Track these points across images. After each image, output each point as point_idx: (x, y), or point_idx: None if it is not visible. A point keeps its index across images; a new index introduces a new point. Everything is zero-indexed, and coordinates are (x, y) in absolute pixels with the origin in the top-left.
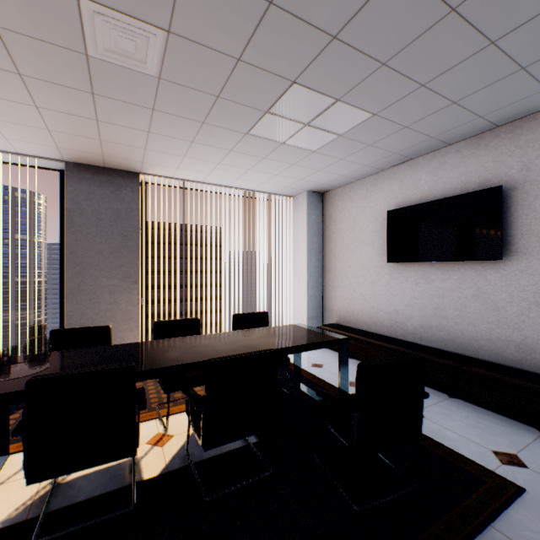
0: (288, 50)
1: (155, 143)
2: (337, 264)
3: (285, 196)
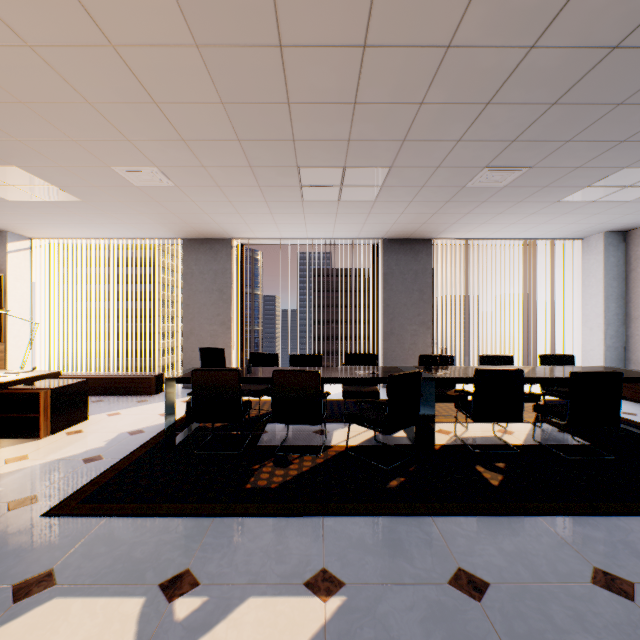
0: (627, 155)
1: (465, 219)
2: None
3: (571, 239)
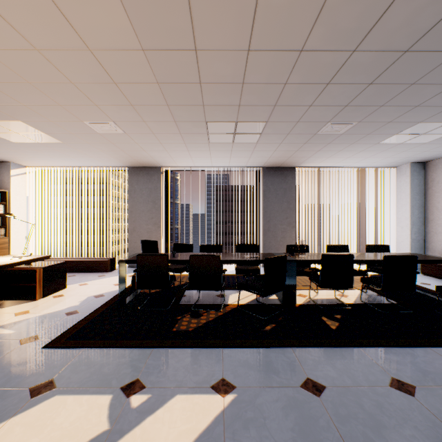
0: (420, 114)
1: (317, 154)
2: (439, 215)
3: (389, 167)
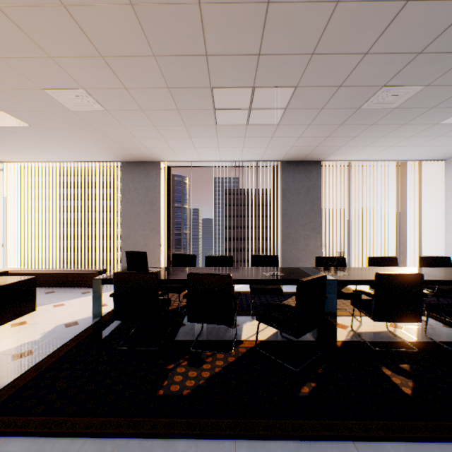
0: None
1: (352, 142)
2: None
3: (435, 160)
